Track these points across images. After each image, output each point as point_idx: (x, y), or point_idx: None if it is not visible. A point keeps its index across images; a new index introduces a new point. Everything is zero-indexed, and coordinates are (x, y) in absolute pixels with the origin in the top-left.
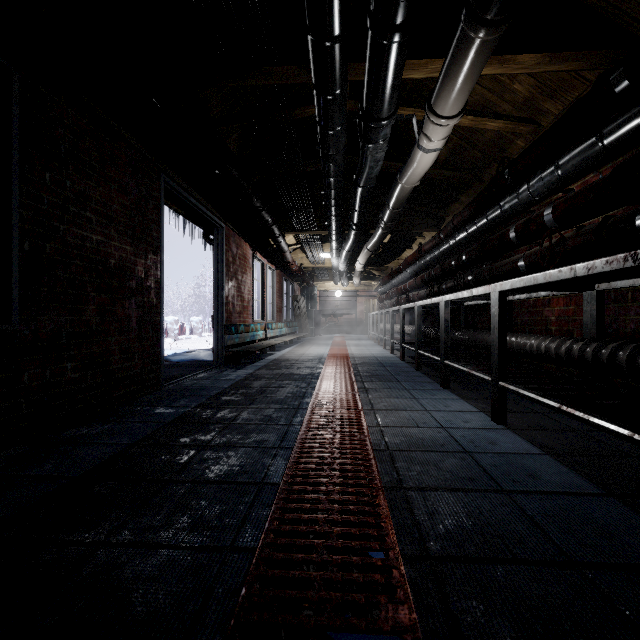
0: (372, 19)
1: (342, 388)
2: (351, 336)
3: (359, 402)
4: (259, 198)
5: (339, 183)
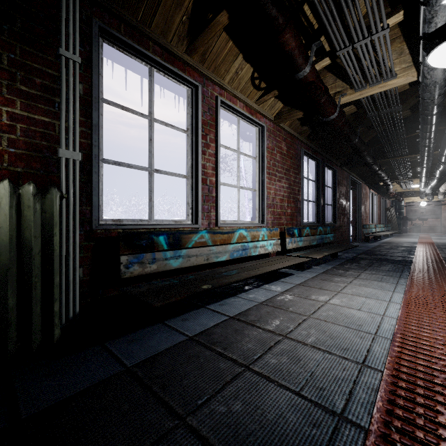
0: (440, 154)
1: (429, 249)
2: (436, 234)
3: (438, 252)
4: (386, 176)
5: (428, 170)
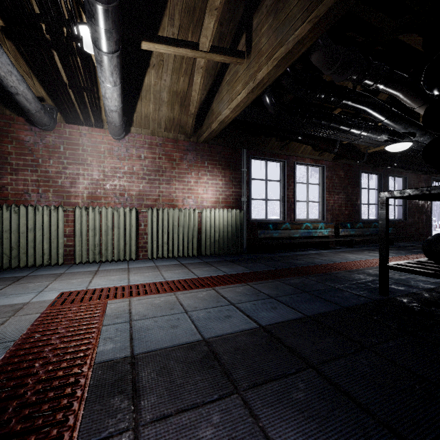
0: None
1: None
2: None
3: None
4: None
5: None
